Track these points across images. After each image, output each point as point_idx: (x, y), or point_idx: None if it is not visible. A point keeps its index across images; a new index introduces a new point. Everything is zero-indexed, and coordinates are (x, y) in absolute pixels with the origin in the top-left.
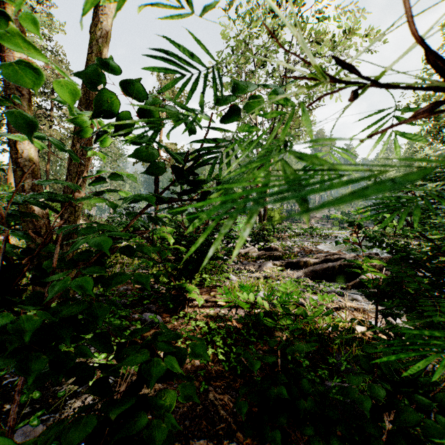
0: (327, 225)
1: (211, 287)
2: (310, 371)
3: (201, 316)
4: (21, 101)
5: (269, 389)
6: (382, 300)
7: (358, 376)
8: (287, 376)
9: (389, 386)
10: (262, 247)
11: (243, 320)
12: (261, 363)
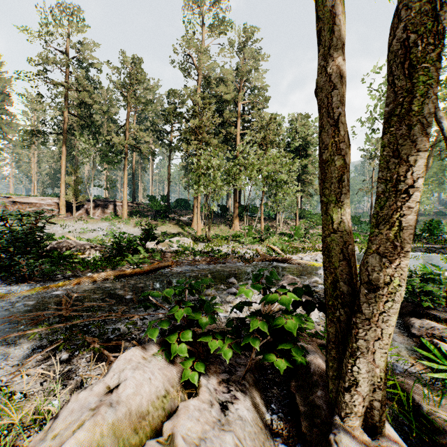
0: None
1: None
2: None
3: None
4: None
5: None
6: None
7: None
8: None
9: None
10: None
11: None
12: None
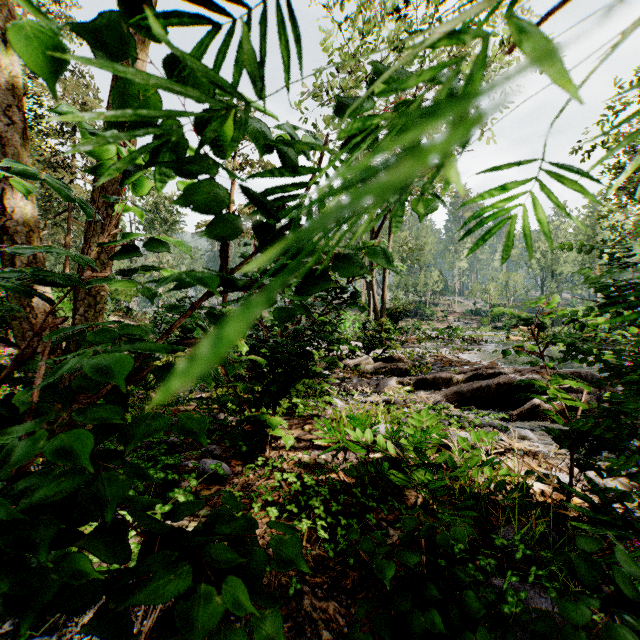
0: (472, 324)
1: (304, 417)
2: (467, 561)
3: (290, 463)
4: (12, 132)
5: (410, 614)
6: (580, 444)
7: (579, 602)
8: (438, 584)
9: (639, 624)
10: (379, 357)
11: (355, 473)
12: (395, 567)
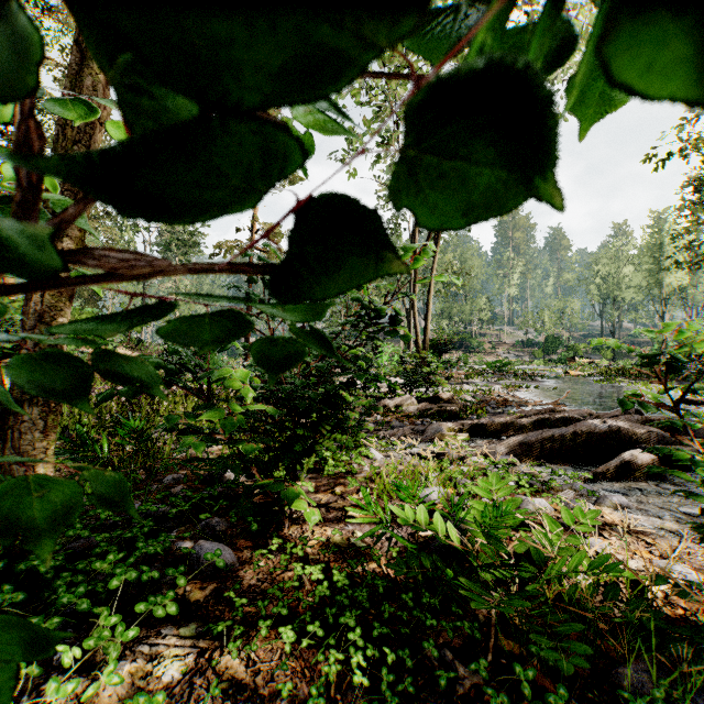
0: (524, 357)
1: (335, 475)
2: None
3: (315, 545)
4: None
5: None
6: None
7: None
8: None
9: None
10: (423, 396)
11: (404, 568)
12: None
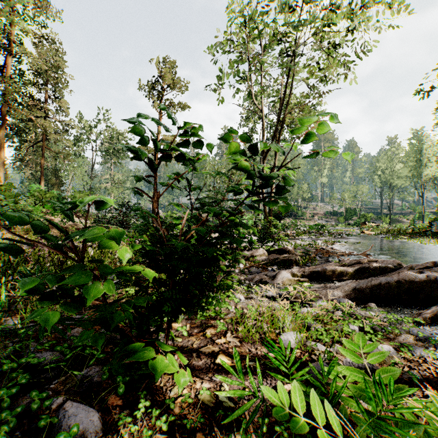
0: (331, 222)
1: (207, 317)
2: None
3: (183, 403)
4: None
5: None
6: None
7: None
8: None
9: None
10: (271, 248)
11: None
12: None
